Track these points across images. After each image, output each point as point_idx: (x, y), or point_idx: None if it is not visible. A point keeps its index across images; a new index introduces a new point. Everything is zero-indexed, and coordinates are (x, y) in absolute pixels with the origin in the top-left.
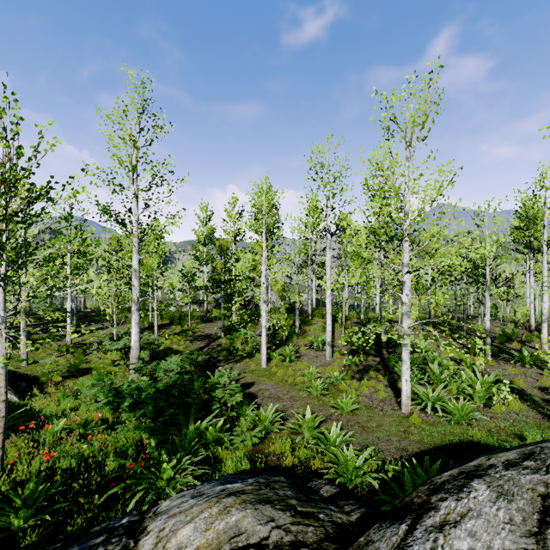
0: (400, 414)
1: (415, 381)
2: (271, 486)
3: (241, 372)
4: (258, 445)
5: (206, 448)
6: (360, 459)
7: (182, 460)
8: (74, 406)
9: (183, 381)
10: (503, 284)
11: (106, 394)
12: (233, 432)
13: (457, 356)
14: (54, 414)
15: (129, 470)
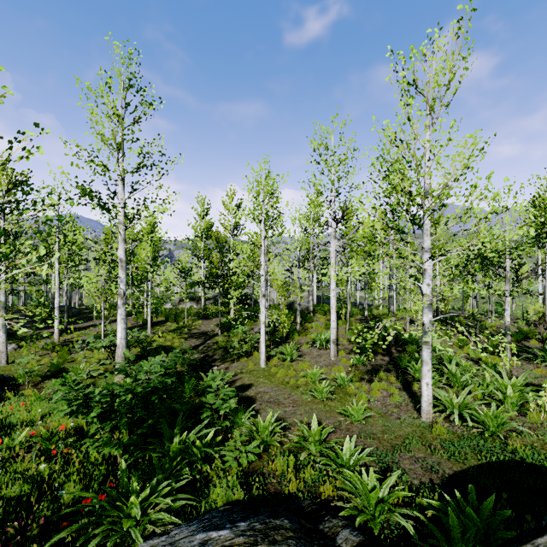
0: (420, 423)
1: (433, 383)
2: (270, 538)
3: (237, 372)
4: (255, 462)
5: (193, 466)
6: (384, 488)
7: (159, 487)
8: (48, 412)
9: (166, 386)
10: (525, 277)
11: (71, 402)
12: (225, 446)
13: (474, 355)
14: (20, 422)
15: (91, 500)
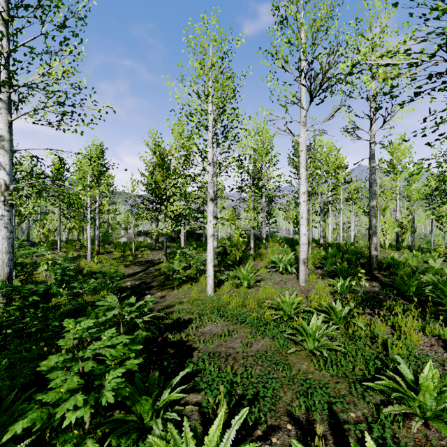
0: None
1: None
2: None
3: (175, 302)
4: None
5: None
6: None
7: None
8: None
9: None
10: None
11: None
12: None
13: None
14: None
15: None
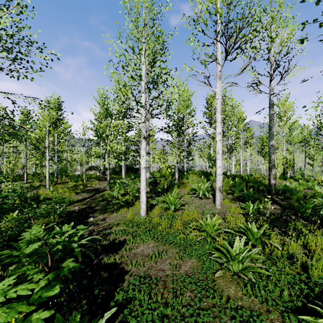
0: None
1: None
2: None
3: (113, 224)
4: None
5: None
6: None
7: None
8: None
9: None
10: None
11: None
12: None
13: None
14: None
15: None
